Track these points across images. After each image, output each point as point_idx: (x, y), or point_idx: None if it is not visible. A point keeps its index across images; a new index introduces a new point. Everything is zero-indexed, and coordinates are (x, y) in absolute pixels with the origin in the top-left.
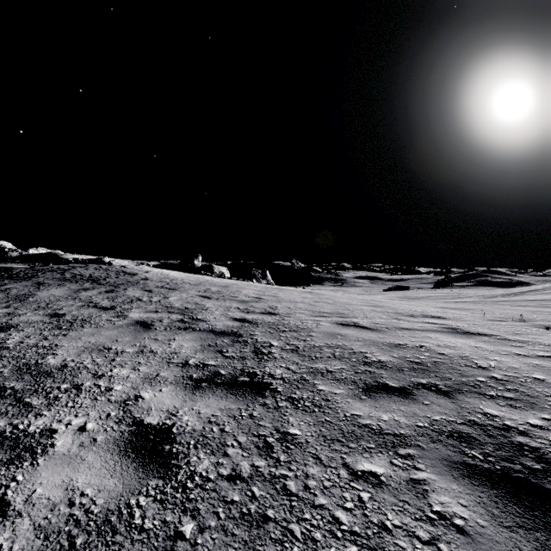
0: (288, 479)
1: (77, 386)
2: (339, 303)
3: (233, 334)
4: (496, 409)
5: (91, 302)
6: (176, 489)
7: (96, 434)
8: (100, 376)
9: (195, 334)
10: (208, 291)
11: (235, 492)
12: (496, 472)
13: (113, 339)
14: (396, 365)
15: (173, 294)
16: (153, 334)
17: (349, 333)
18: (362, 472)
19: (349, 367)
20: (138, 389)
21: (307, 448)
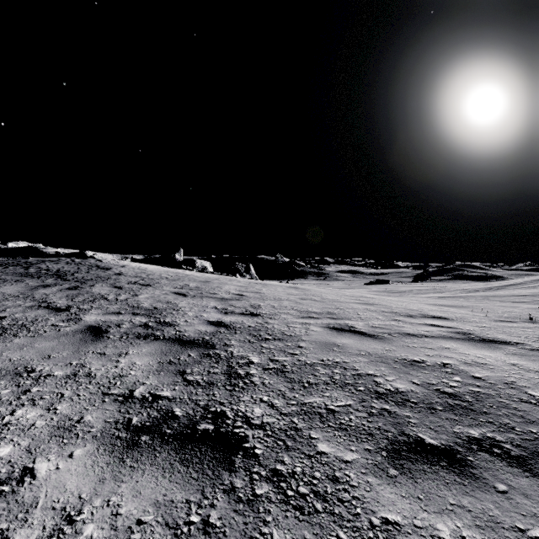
0: None
1: None
2: (327, 300)
3: (204, 344)
4: None
5: (45, 302)
6: None
7: None
8: None
9: (155, 345)
10: (186, 287)
11: None
12: None
13: (44, 355)
14: (423, 399)
15: (145, 290)
16: (102, 345)
17: (348, 343)
18: None
19: (357, 402)
20: (35, 453)
21: None
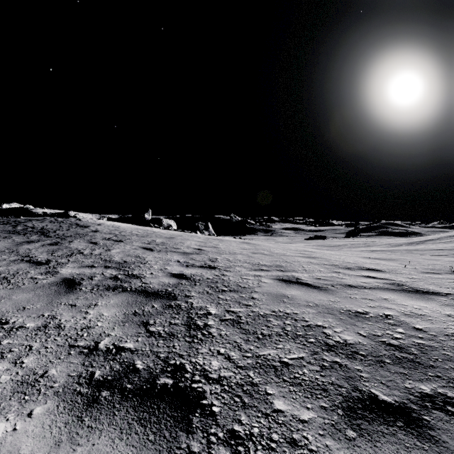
0: None
1: None
2: (275, 254)
3: (167, 295)
4: None
5: (27, 256)
6: None
7: None
8: None
9: (122, 296)
10: (153, 243)
11: None
12: None
13: (20, 306)
14: (371, 351)
15: (117, 246)
16: (74, 297)
17: (296, 295)
18: None
19: (309, 354)
20: None
21: None
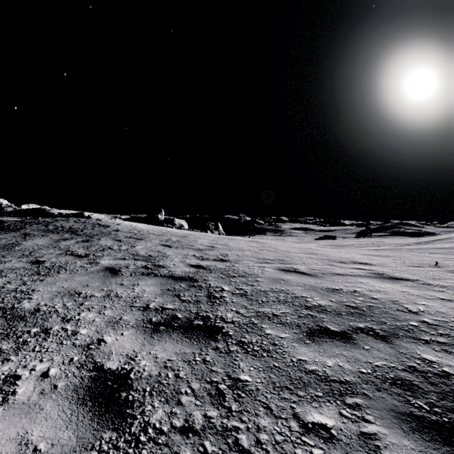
0: (240, 433)
1: (45, 330)
2: (280, 251)
3: (190, 279)
4: (432, 354)
5: (69, 250)
6: (128, 443)
7: (58, 380)
8: (68, 320)
9: (156, 279)
10: (169, 240)
11: (187, 447)
12: (445, 425)
13: (84, 284)
14: (335, 309)
15: (139, 243)
16: (120, 279)
17: (291, 279)
18: (313, 424)
19: (292, 311)
20: (101, 333)
21: (258, 396)
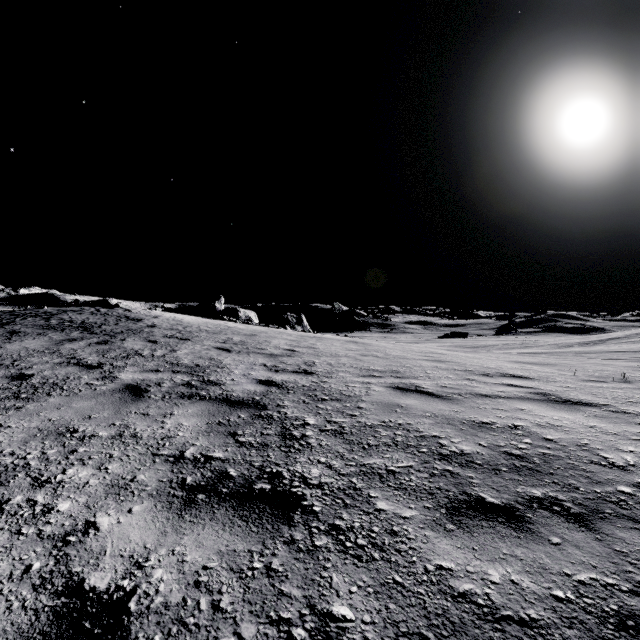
0: None
1: None
2: (392, 357)
3: (255, 405)
4: None
5: (74, 358)
6: None
7: None
8: (42, 483)
9: (201, 405)
10: (229, 341)
11: None
12: None
13: (84, 415)
14: (488, 460)
15: (184, 345)
16: (144, 406)
17: (412, 404)
18: None
19: (419, 463)
20: (94, 509)
21: None
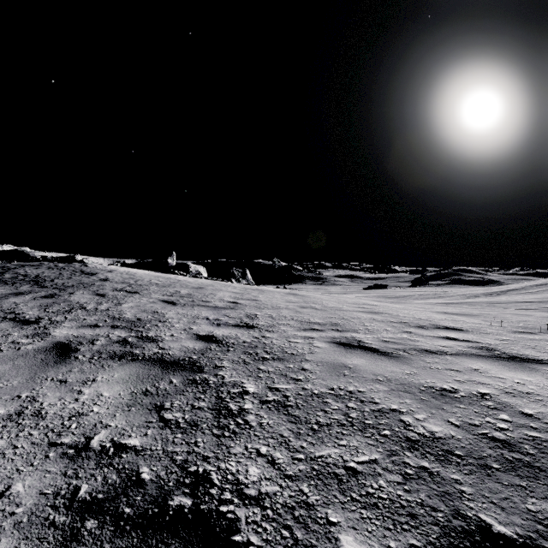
0: None
1: None
2: (329, 309)
3: (190, 366)
4: None
5: (12, 312)
6: None
7: None
8: None
9: (131, 367)
10: (176, 294)
11: None
12: None
13: None
14: (470, 450)
15: (130, 298)
16: (65, 369)
17: (360, 364)
18: None
19: (384, 456)
20: None
21: None
